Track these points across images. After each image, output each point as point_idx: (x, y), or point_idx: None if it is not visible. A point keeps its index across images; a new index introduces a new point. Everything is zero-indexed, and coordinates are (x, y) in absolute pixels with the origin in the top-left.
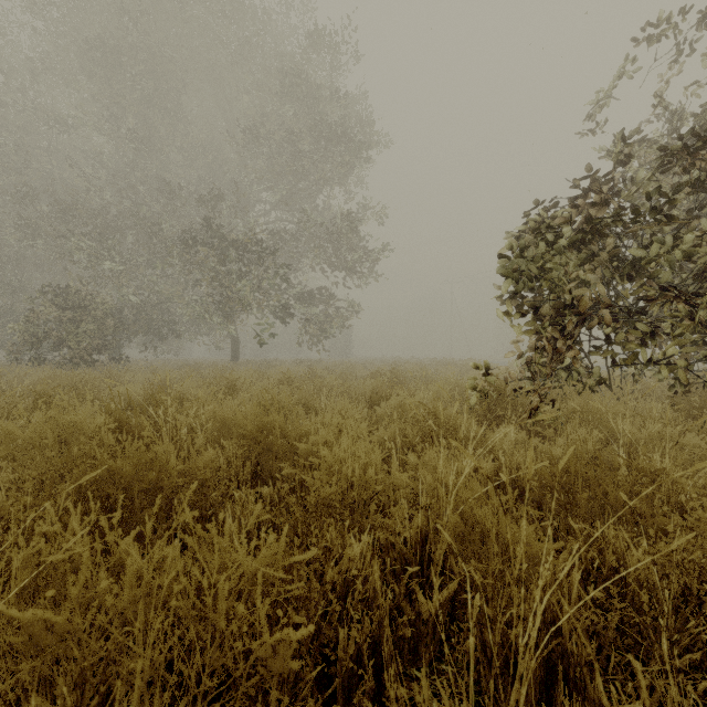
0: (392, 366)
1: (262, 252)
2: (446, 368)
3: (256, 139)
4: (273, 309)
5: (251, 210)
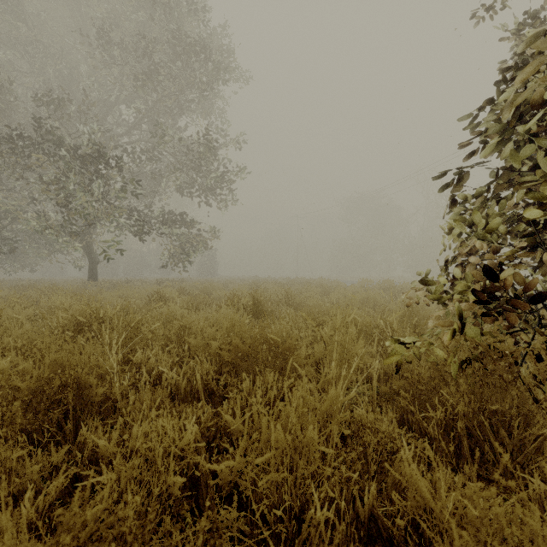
0: (252, 285)
1: (107, 160)
2: (306, 288)
3: (107, 44)
4: (129, 228)
5: (113, 132)
